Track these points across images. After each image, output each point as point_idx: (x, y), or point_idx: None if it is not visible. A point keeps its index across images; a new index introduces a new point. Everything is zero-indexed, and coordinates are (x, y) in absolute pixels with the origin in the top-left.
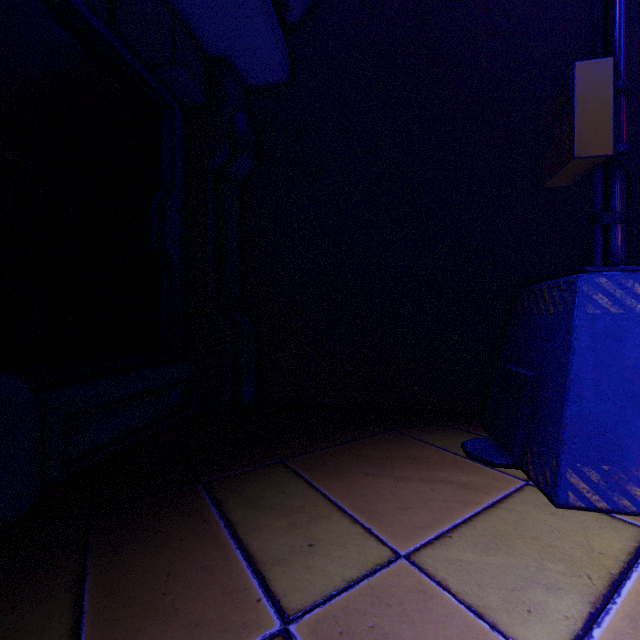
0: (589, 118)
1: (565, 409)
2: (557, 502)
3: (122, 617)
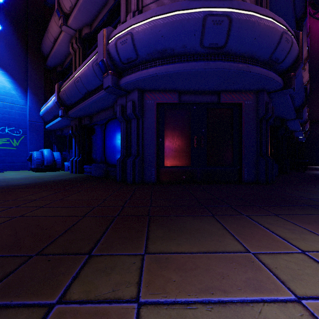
0: None
1: None
2: None
3: None
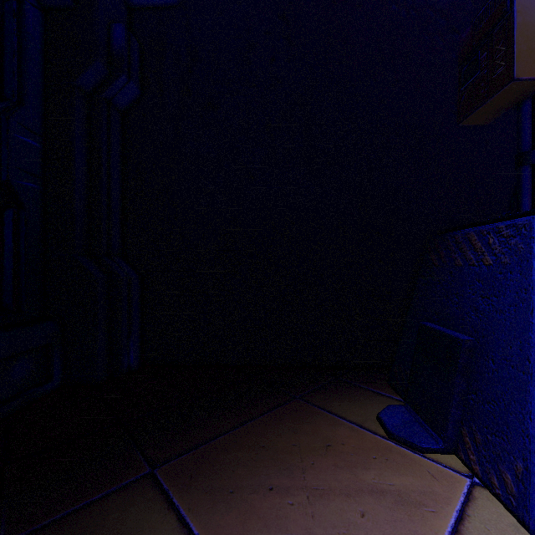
0: (530, 33)
1: (533, 393)
2: (533, 527)
3: None
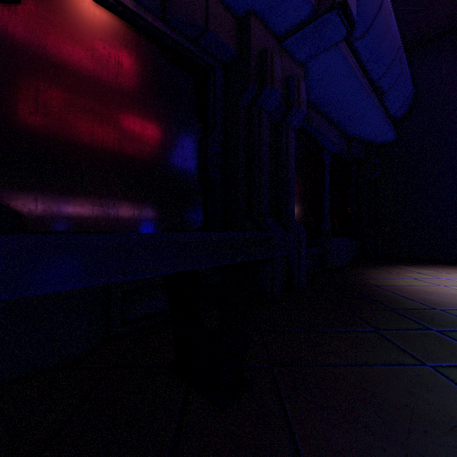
0: None
1: None
2: None
3: (388, 270)
